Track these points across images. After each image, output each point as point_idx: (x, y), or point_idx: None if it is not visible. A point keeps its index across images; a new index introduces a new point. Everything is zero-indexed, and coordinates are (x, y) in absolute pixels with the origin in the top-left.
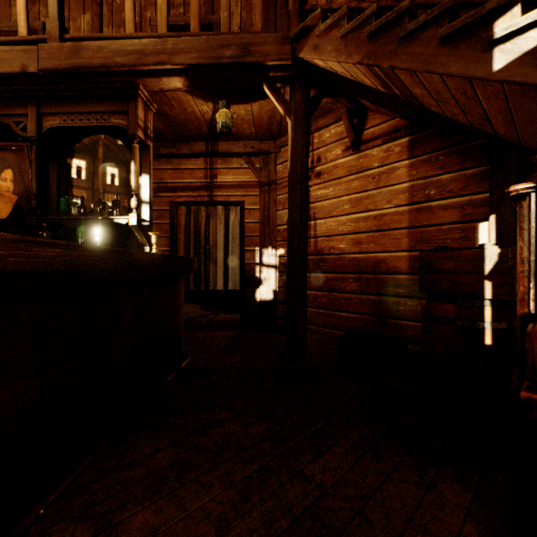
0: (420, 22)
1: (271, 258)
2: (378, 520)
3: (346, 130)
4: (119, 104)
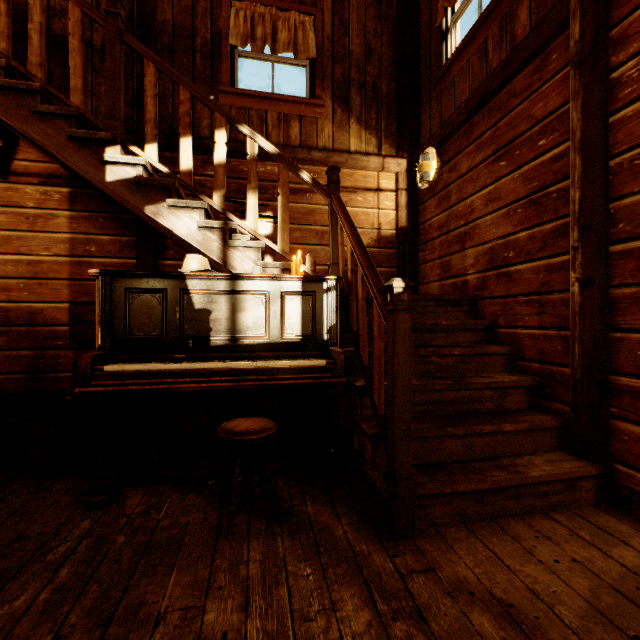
0: (51, 110)
1: None
2: None
3: None
4: None
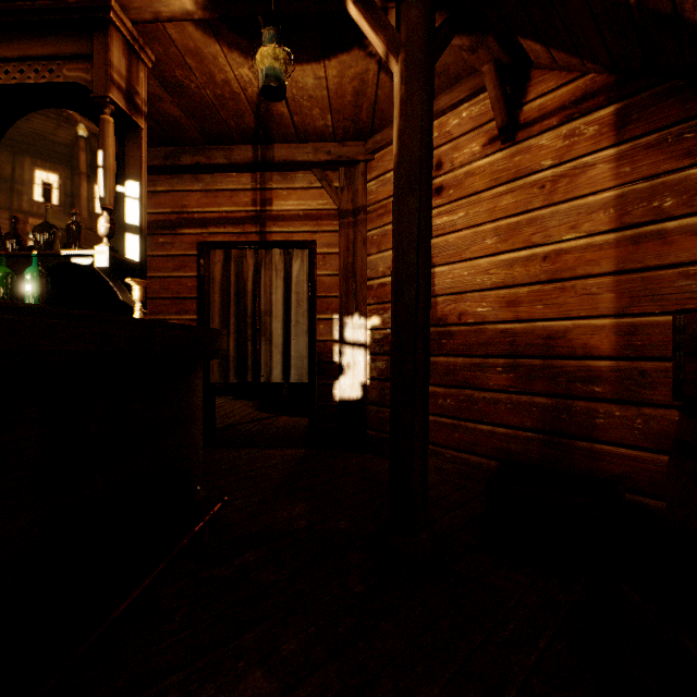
0: None
1: (358, 331)
2: None
3: (491, 105)
4: (76, 41)
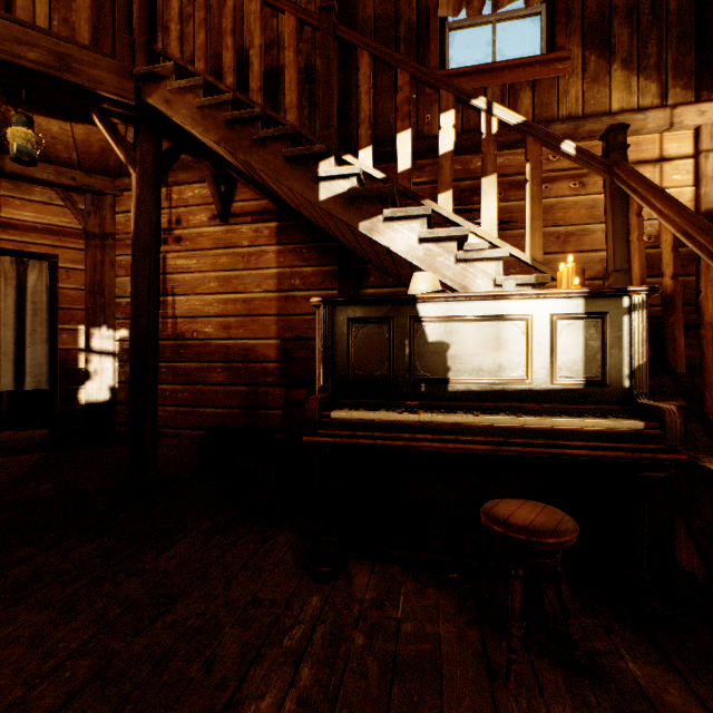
0: (270, 134)
1: (107, 341)
2: (218, 575)
3: (212, 196)
4: None
